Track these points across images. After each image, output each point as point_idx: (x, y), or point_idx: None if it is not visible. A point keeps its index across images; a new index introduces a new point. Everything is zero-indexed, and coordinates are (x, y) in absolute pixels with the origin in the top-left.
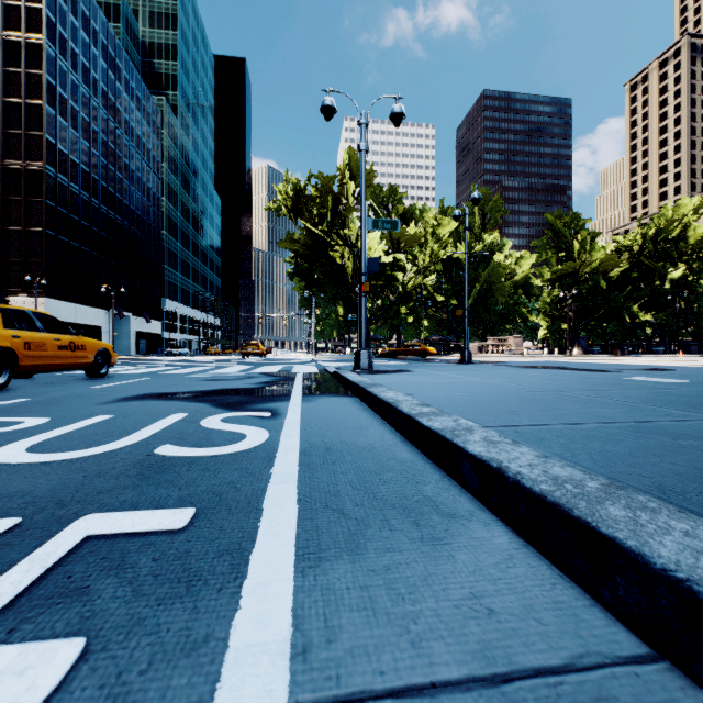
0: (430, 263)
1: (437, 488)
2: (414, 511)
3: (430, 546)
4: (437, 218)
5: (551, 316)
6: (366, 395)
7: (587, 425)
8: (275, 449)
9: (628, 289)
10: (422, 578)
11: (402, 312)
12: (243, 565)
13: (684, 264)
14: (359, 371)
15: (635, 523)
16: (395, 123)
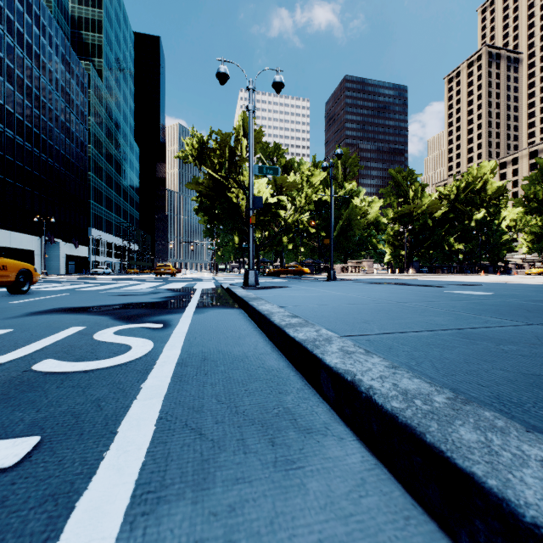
0: (305, 203)
1: (298, 398)
2: (272, 426)
3: (282, 472)
4: (311, 169)
5: (394, 245)
6: (248, 308)
7: (426, 333)
8: (154, 361)
9: (447, 226)
10: (268, 521)
11: (284, 241)
12: (63, 517)
13: (485, 208)
14: (247, 287)
15: (489, 450)
16: (277, 90)
